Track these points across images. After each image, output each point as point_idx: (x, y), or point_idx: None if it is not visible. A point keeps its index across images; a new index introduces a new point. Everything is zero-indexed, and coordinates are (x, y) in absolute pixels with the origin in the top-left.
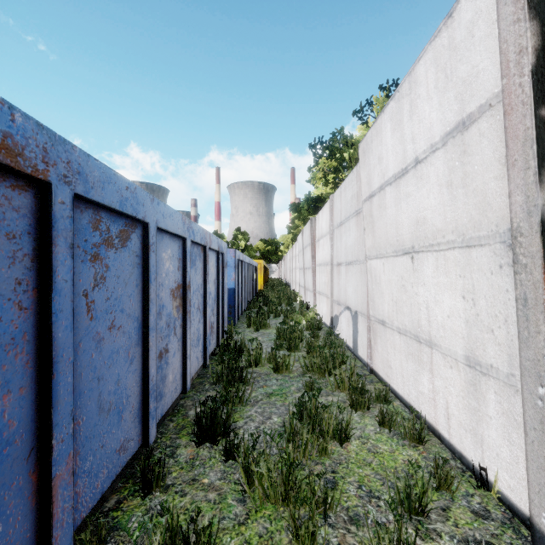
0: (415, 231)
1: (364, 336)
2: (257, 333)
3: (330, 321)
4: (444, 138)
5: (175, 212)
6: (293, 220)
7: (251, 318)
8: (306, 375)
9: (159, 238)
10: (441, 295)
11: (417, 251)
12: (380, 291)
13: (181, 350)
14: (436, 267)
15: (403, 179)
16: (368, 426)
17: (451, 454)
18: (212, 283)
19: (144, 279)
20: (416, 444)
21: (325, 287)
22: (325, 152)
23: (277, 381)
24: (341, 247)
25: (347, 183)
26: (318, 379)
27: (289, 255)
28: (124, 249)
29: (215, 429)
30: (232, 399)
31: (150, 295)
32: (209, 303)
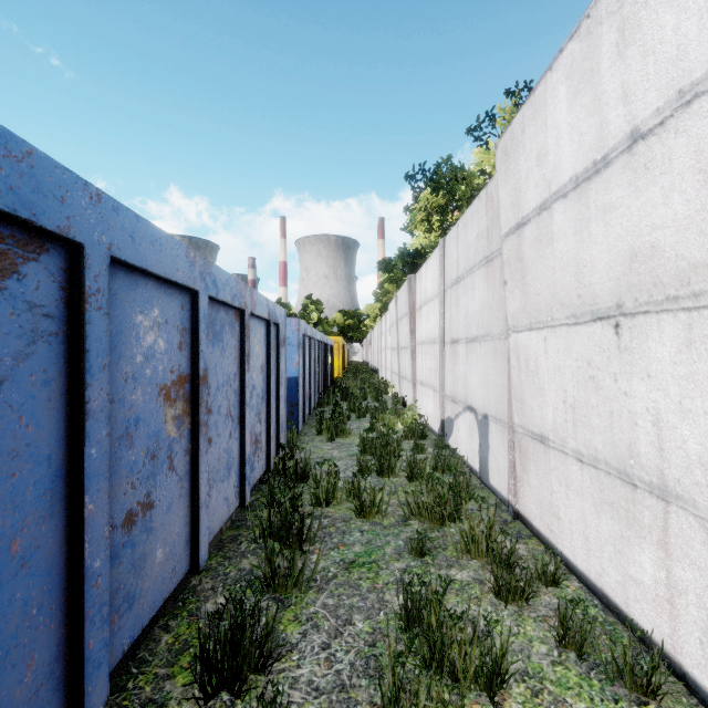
0: (628, 274)
1: (500, 456)
2: (332, 443)
3: (440, 426)
4: None
5: (169, 238)
6: (382, 284)
7: (323, 420)
8: (410, 523)
9: (126, 285)
10: (700, 401)
11: (631, 313)
12: (536, 385)
13: (188, 495)
14: (686, 343)
15: (596, 180)
16: (534, 643)
17: None
18: (257, 372)
19: (72, 368)
20: (642, 697)
21: (431, 375)
22: (429, 185)
23: (361, 536)
24: (459, 315)
25: (470, 216)
26: (431, 530)
27: (376, 331)
28: None
29: (239, 666)
30: (283, 580)
31: (87, 401)
32: (251, 404)
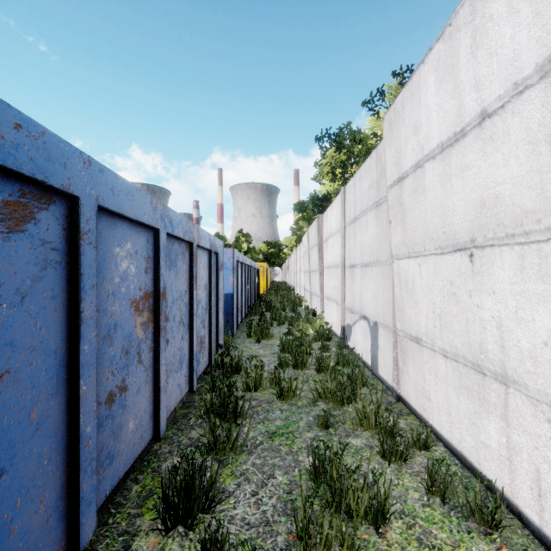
0: (479, 217)
1: (386, 353)
2: (258, 344)
3: (342, 331)
4: (546, 65)
5: (138, 190)
6: (297, 221)
7: (252, 326)
8: (318, 404)
9: (108, 225)
10: (530, 311)
11: (481, 246)
12: (413, 300)
13: (152, 381)
14: (520, 268)
15: (456, 146)
16: (410, 491)
17: (546, 550)
18: (202, 289)
19: (71, 287)
20: (488, 529)
21: (335, 292)
22: (333, 145)
23: (281, 413)
24: (356, 246)
25: (364, 171)
26: (333, 409)
27: (293, 258)
28: (18, 235)
29: (191, 507)
30: (222, 446)
31: (82, 311)
32: (197, 313)
